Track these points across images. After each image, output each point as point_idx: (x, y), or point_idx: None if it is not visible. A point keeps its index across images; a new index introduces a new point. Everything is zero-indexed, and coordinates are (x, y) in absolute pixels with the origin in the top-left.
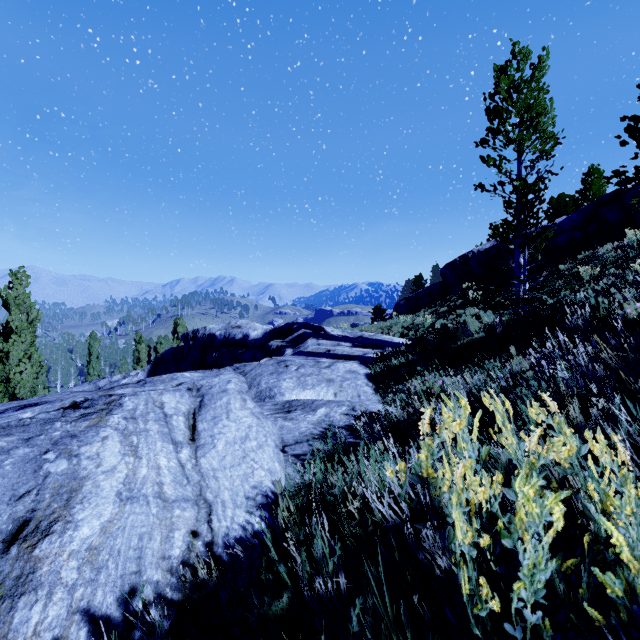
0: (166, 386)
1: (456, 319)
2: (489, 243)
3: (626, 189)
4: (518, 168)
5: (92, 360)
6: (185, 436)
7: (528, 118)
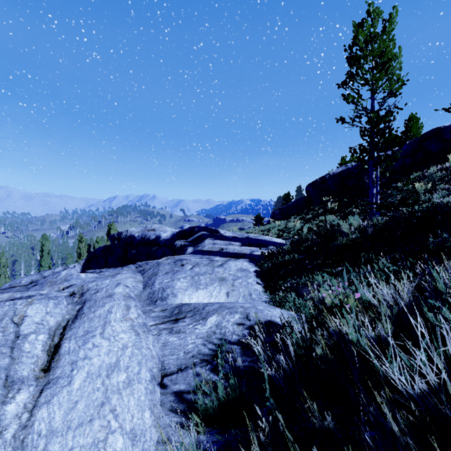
0: (51, 289)
1: (319, 224)
2: (341, 168)
3: (444, 127)
4: (371, 104)
5: (44, 255)
6: (36, 365)
7: (381, 63)
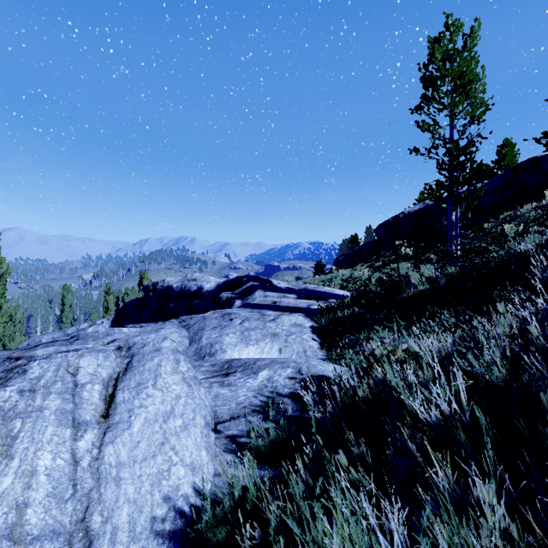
0: (96, 344)
1: (390, 273)
2: (418, 205)
3: (542, 156)
4: (450, 132)
5: (65, 309)
6: (96, 412)
7: (461, 85)
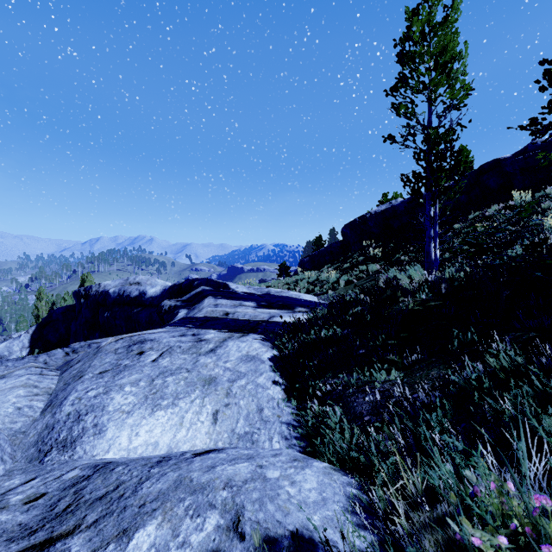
0: None
1: (360, 275)
2: (384, 205)
3: (504, 158)
4: (429, 118)
5: None
6: None
7: (442, 62)
